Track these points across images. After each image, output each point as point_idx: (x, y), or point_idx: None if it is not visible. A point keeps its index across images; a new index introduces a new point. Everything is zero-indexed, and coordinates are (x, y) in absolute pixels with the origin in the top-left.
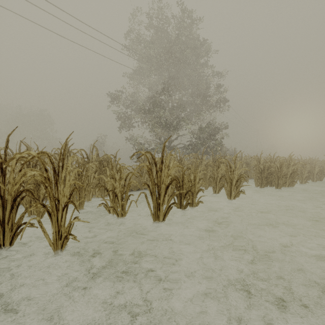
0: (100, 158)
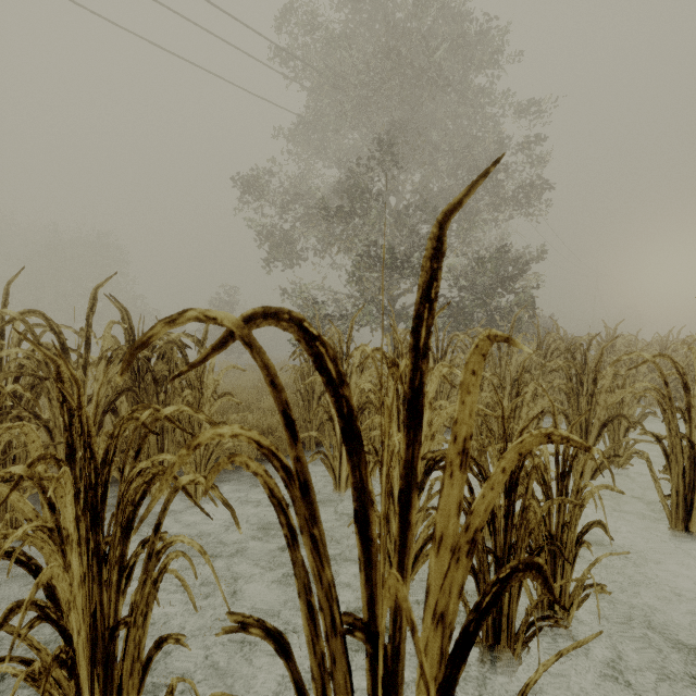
0: None
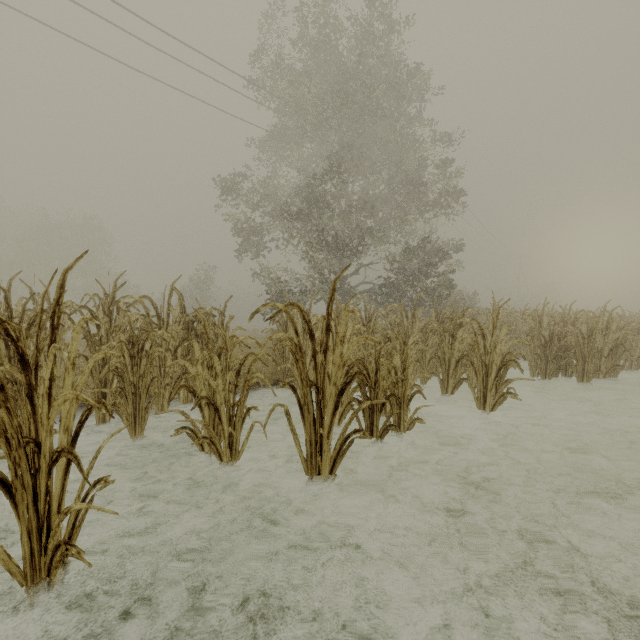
0: (189, 315)
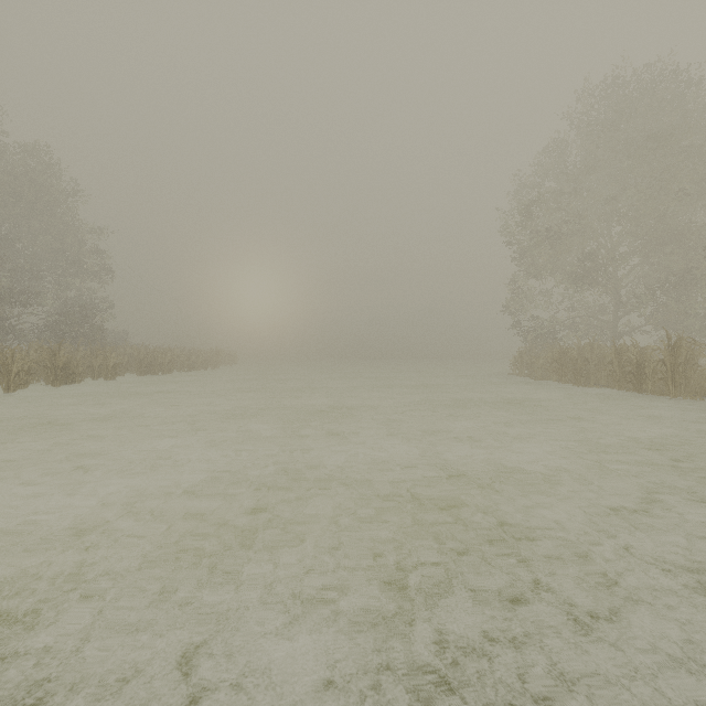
0: None
